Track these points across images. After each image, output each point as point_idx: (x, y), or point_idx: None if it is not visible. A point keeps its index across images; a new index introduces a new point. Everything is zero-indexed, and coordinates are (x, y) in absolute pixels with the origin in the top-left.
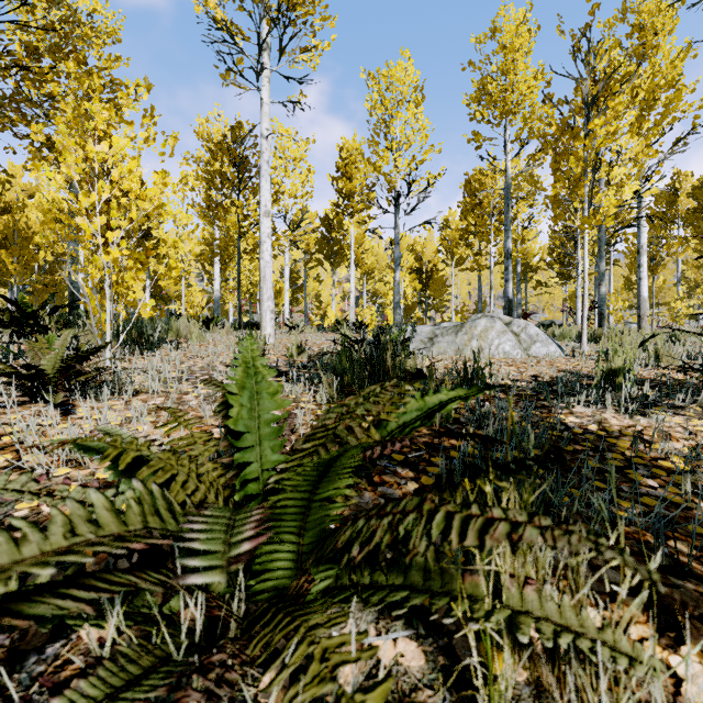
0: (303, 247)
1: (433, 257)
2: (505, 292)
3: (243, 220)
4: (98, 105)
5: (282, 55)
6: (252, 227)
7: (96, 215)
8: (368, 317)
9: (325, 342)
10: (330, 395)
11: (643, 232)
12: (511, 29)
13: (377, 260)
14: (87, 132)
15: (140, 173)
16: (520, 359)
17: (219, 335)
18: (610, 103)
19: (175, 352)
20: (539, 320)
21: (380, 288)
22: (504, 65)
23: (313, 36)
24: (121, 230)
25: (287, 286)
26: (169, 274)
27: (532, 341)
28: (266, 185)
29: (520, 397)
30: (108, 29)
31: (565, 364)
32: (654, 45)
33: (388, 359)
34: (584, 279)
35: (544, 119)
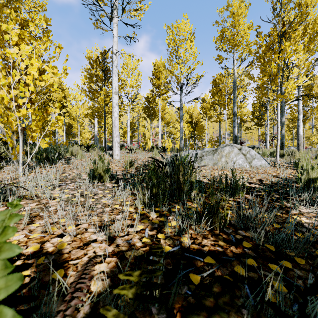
0: (137, 111)
1: (197, 116)
2: (233, 132)
3: (106, 97)
4: (12, 26)
5: (124, 12)
6: (111, 101)
7: (12, 90)
8: (167, 144)
9: (146, 158)
10: (143, 201)
11: (300, 103)
12: (236, 5)
13: (171, 117)
14: (5, 41)
15: (37, 65)
16: (248, 169)
17: (93, 154)
18: (292, 35)
19: (63, 165)
20: (246, 145)
21: (173, 130)
22: (233, 22)
23: (139, 3)
24: (30, 99)
25: (128, 129)
26: (56, 123)
27: (252, 158)
28: (115, 78)
29: (261, 198)
30: (39, 3)
31: (273, 171)
32: (306, 12)
33: (180, 176)
34: (278, 126)
35: (258, 43)
